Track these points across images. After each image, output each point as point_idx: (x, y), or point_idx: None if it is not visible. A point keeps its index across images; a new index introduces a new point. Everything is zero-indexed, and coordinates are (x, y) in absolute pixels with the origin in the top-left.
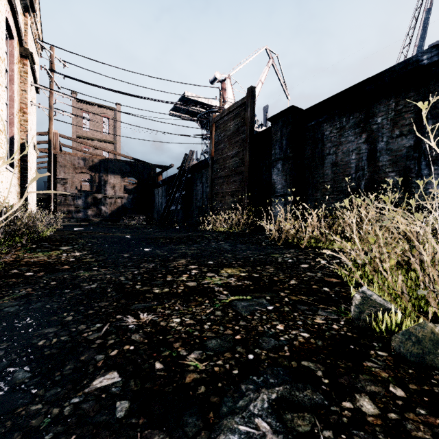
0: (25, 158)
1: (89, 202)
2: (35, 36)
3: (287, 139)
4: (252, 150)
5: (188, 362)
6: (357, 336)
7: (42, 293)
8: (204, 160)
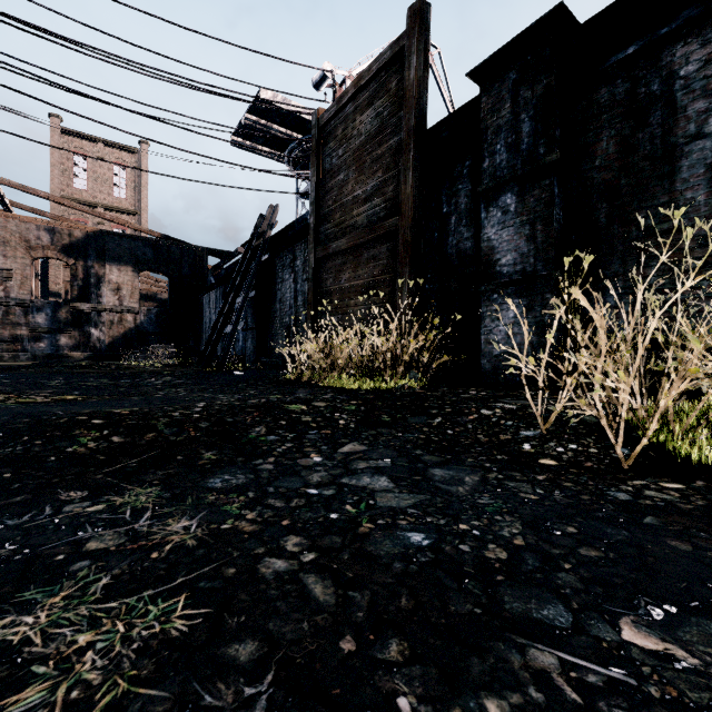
0: None
1: (62, 320)
2: None
3: (535, 116)
4: (420, 171)
5: None
6: None
7: None
8: (299, 219)
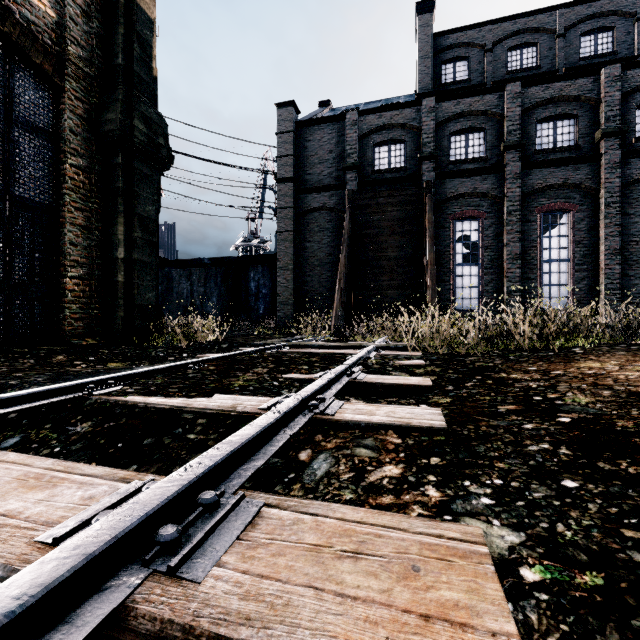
0: None
1: None
2: None
3: None
4: None
5: None
6: None
7: None
8: None
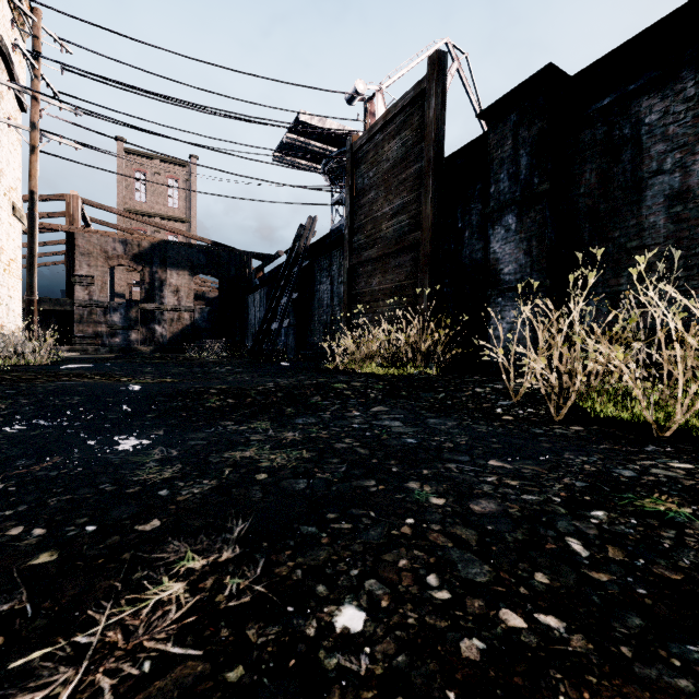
0: None
1: (133, 318)
2: None
3: (531, 152)
4: (438, 193)
5: None
6: None
7: None
8: (335, 230)
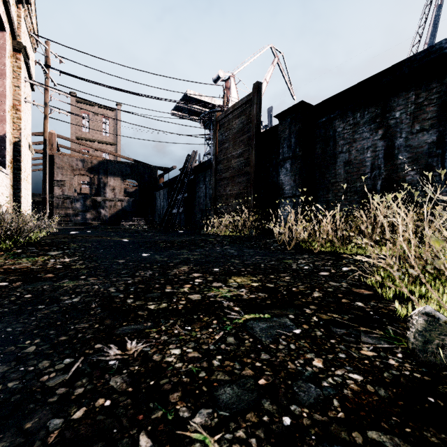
0: (18, 157)
1: (88, 205)
2: (30, 30)
3: (295, 137)
4: (258, 149)
5: (191, 434)
6: (430, 379)
7: (8, 311)
8: (208, 160)
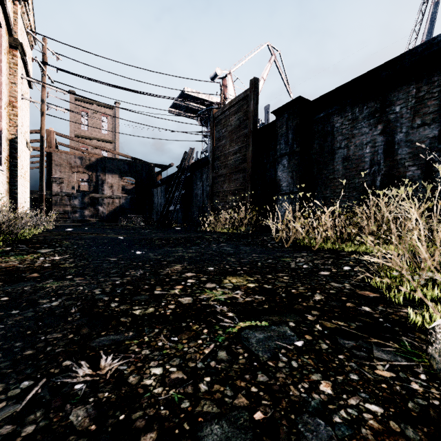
0: (15, 154)
1: (86, 202)
2: (27, 27)
3: (293, 133)
4: (255, 146)
5: None
6: None
7: None
8: (205, 157)
